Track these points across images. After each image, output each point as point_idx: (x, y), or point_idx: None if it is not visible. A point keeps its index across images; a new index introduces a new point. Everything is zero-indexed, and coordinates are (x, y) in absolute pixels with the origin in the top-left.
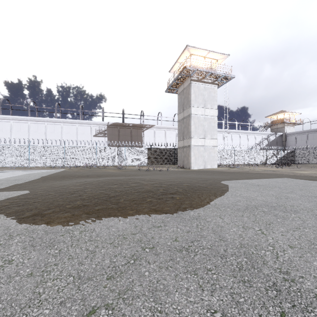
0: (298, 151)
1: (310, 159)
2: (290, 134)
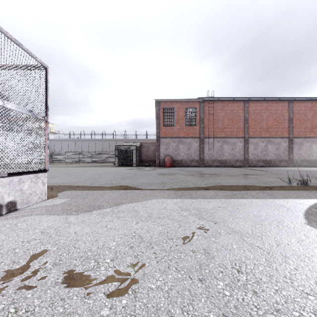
0: (55, 153)
1: (62, 159)
2: (51, 140)
